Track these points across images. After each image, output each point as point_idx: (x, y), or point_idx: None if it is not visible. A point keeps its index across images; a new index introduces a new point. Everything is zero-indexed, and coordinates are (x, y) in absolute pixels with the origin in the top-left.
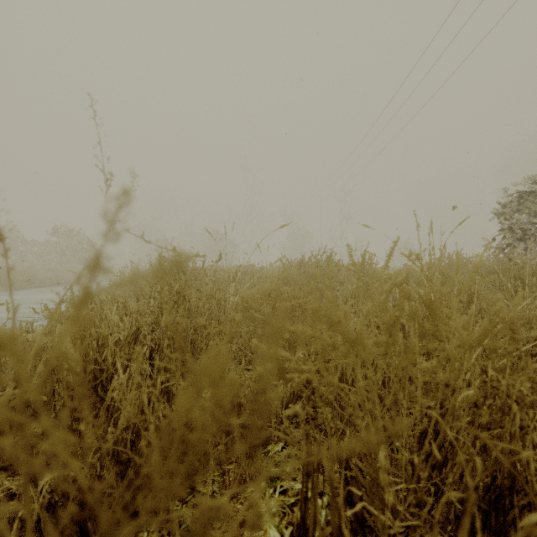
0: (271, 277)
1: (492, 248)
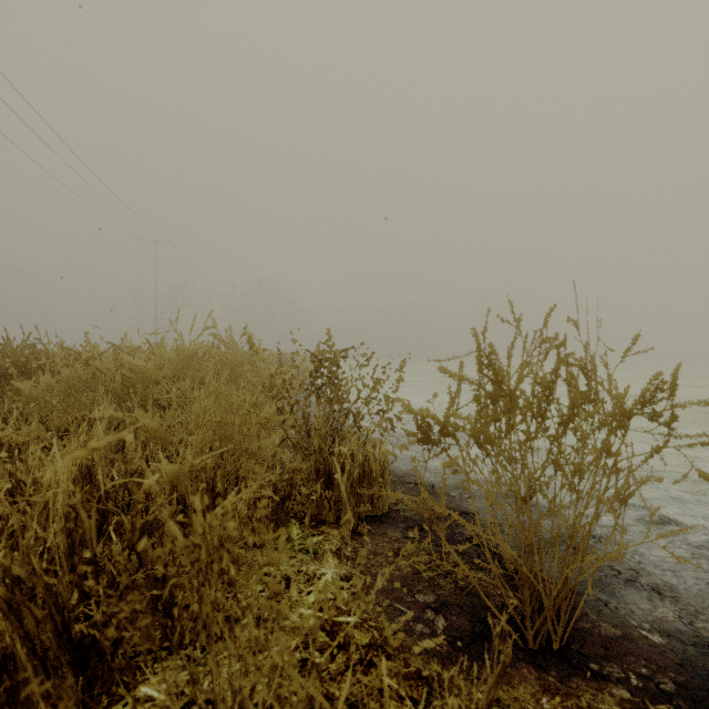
0: None
1: None
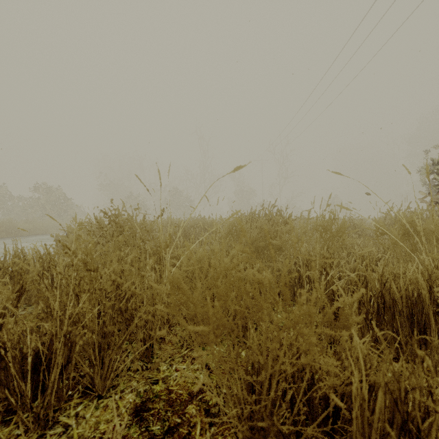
0: (221, 232)
1: (426, 202)
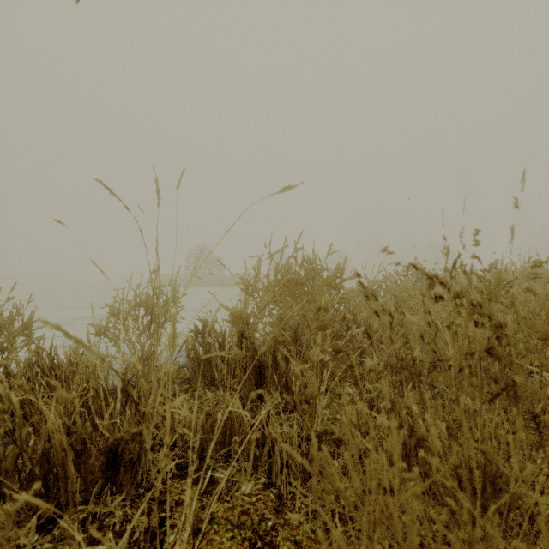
0: None
1: None
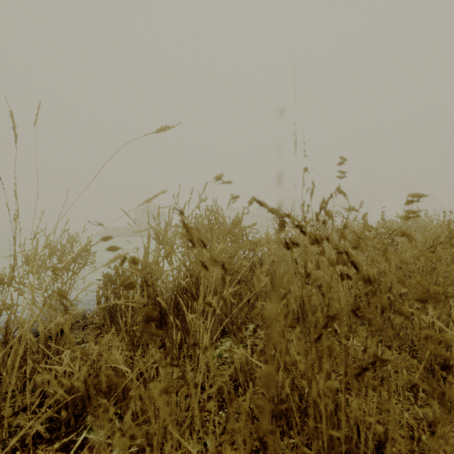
0: None
1: None
